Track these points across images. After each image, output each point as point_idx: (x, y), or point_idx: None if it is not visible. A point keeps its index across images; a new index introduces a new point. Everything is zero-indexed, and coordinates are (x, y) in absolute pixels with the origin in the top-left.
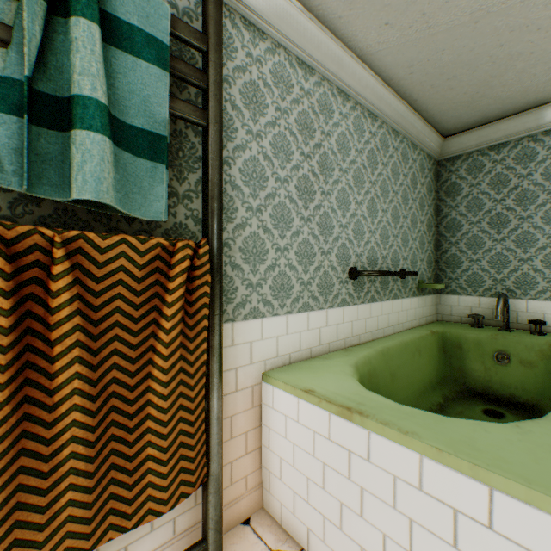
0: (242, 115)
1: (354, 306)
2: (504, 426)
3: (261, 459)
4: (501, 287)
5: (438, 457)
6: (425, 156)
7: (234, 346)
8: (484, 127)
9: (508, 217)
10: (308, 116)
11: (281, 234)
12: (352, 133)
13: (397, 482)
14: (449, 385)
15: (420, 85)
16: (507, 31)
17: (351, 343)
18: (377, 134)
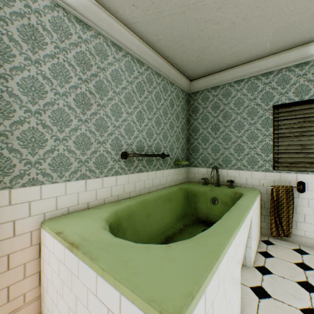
0: (20, 46)
1: (126, 175)
2: (161, 247)
3: (40, 279)
4: (216, 163)
5: (103, 274)
6: (180, 90)
7: (12, 205)
8: (208, 77)
9: (219, 125)
10: (86, 56)
11: (61, 129)
12: (124, 70)
13: (88, 292)
14: (189, 217)
15: (167, 48)
16: (202, 21)
17: (123, 198)
18: (144, 74)
